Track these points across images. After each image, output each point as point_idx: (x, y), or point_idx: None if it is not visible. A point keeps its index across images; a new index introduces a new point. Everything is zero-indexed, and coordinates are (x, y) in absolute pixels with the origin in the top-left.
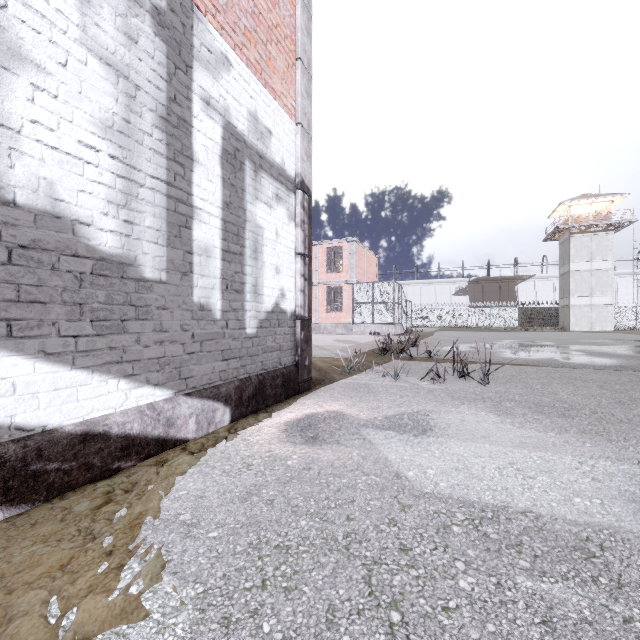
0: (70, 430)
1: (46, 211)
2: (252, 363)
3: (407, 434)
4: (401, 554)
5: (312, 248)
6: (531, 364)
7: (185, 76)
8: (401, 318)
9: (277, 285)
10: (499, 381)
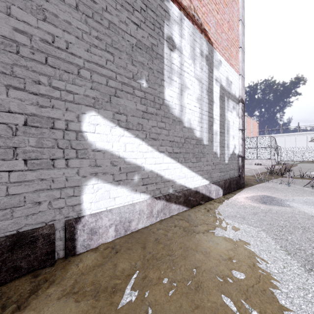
0: (193, 189)
1: (189, 127)
2: (226, 174)
3: (309, 205)
4: None
5: None
6: None
7: (211, 74)
8: (274, 156)
9: (233, 143)
10: None
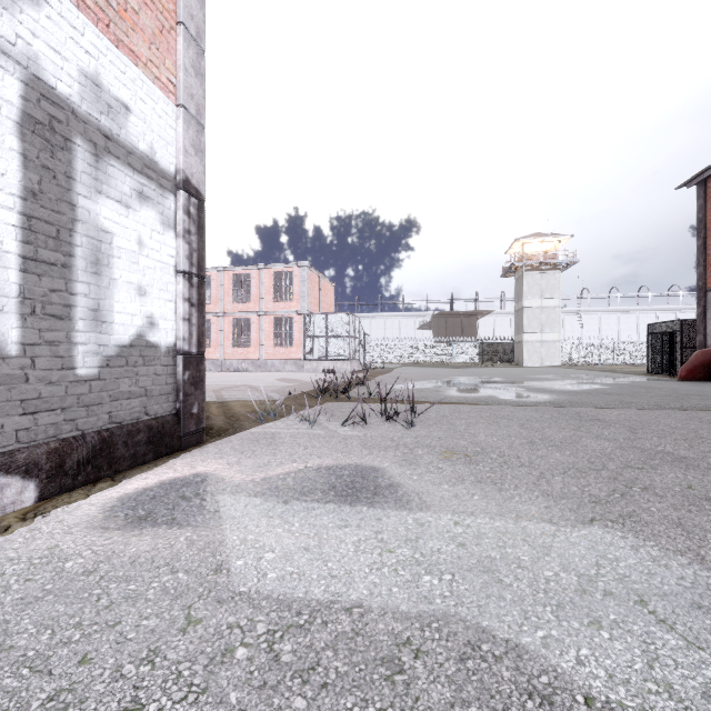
0: None
1: None
2: (89, 415)
3: (277, 501)
4: None
5: (257, 272)
6: (470, 402)
7: None
8: (358, 354)
9: (141, 311)
10: (427, 423)
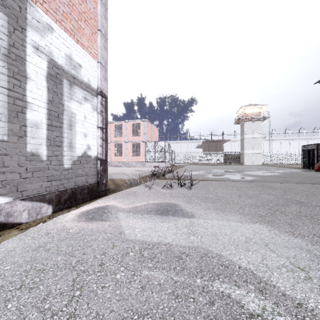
0: None
1: None
2: (68, 182)
3: (138, 214)
4: (98, 267)
5: (125, 123)
6: (217, 180)
7: (21, 34)
8: (169, 159)
9: (85, 143)
10: (197, 188)
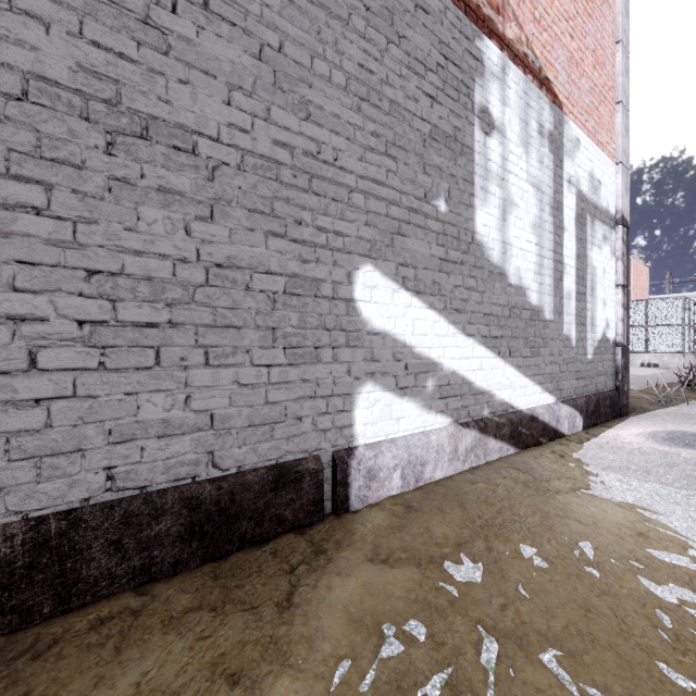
0: (526, 412)
1: (517, 285)
2: (590, 384)
3: None
4: None
5: None
6: None
7: (560, 170)
8: (693, 345)
9: (604, 316)
10: None
